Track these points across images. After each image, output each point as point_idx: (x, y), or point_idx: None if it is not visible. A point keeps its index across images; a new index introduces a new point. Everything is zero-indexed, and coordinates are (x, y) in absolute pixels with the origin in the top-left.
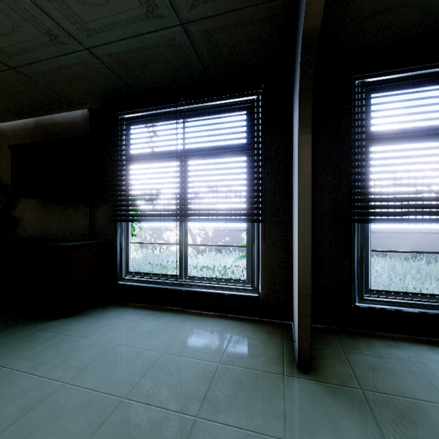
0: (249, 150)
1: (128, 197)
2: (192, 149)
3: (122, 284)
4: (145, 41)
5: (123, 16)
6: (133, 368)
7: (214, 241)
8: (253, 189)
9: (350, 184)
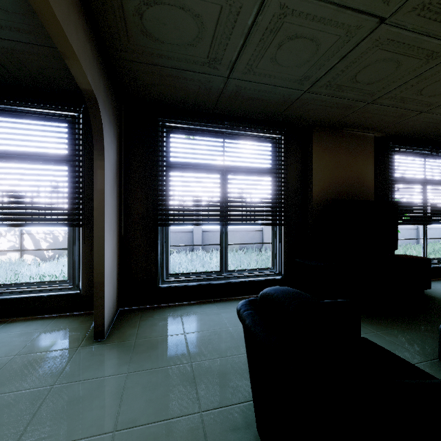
0: (69, 161)
1: None
2: (1, 150)
3: None
4: None
5: None
6: None
7: (66, 246)
8: (74, 197)
9: (156, 198)
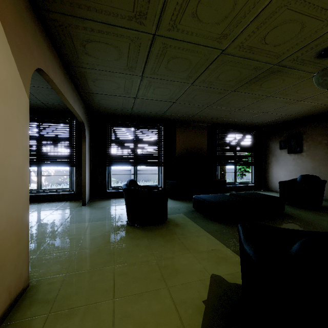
0: (70, 140)
1: None
2: (44, 136)
3: None
4: None
5: None
6: None
7: (55, 179)
8: (72, 154)
9: (105, 154)
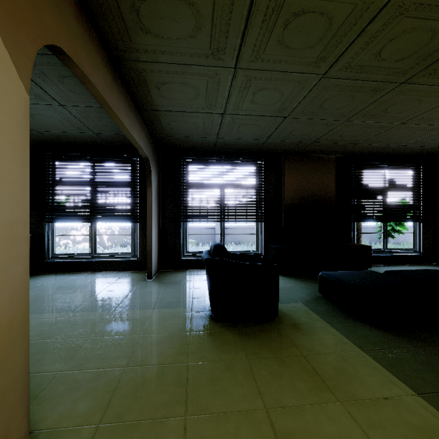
0: (132, 185)
1: (54, 207)
2: (99, 181)
3: (49, 261)
4: (74, 134)
5: (64, 128)
6: (70, 287)
7: (120, 238)
8: (135, 205)
9: (179, 205)
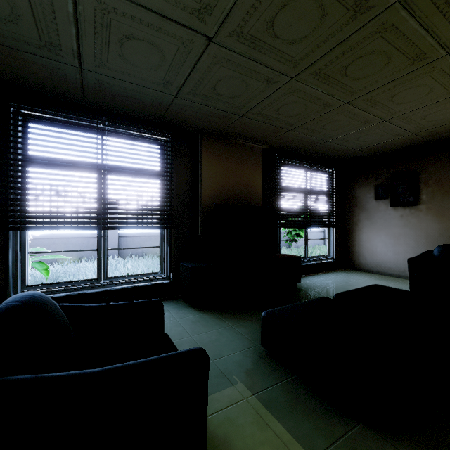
0: None
1: None
2: None
3: None
4: None
5: None
6: None
7: None
8: None
9: (6, 196)
